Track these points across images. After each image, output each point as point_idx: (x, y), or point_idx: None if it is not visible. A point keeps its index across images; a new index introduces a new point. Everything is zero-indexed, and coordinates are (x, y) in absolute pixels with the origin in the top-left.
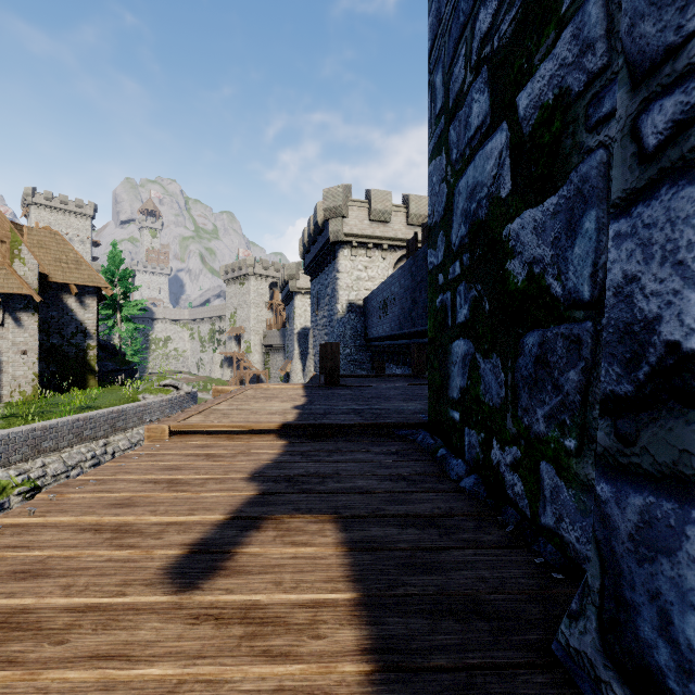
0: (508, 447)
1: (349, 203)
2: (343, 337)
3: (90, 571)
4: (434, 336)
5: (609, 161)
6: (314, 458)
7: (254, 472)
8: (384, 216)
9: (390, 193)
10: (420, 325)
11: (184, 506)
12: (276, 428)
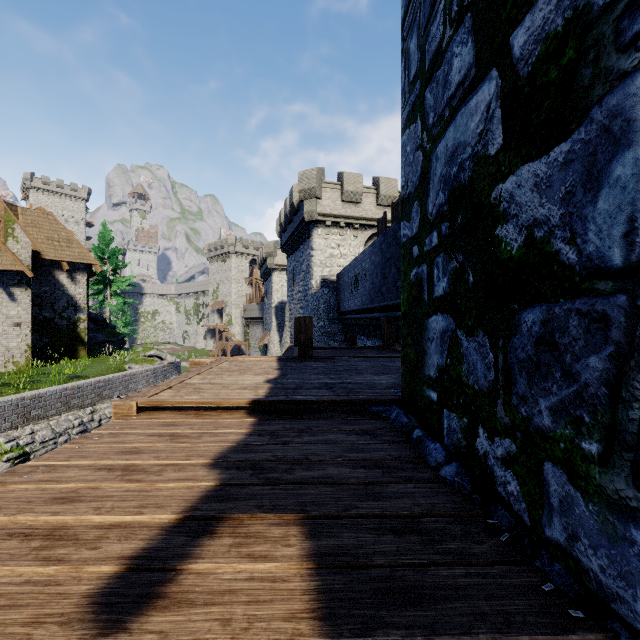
0: (499, 439)
1: (322, 185)
2: (317, 310)
3: None
4: (408, 310)
5: None
6: (283, 439)
7: (218, 457)
8: (356, 197)
9: (361, 176)
10: (390, 299)
11: (133, 501)
12: (246, 404)
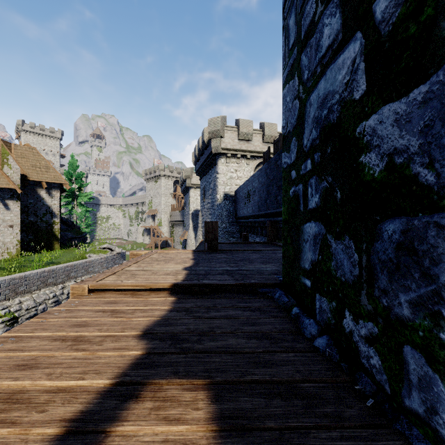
0: (363, 321)
1: (224, 128)
2: (221, 216)
3: None
4: (288, 218)
5: None
6: (195, 315)
7: (145, 329)
8: (248, 137)
9: (252, 122)
10: (273, 208)
11: (78, 368)
12: (168, 287)
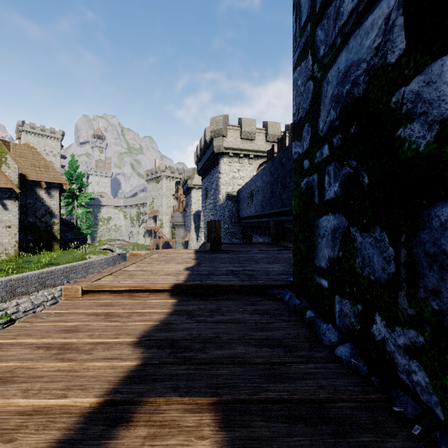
0: (401, 328)
1: (227, 127)
2: (223, 216)
3: None
4: (299, 212)
5: None
6: (198, 319)
7: (142, 335)
8: (251, 136)
9: (254, 120)
10: (277, 208)
11: (60, 383)
12: (168, 288)
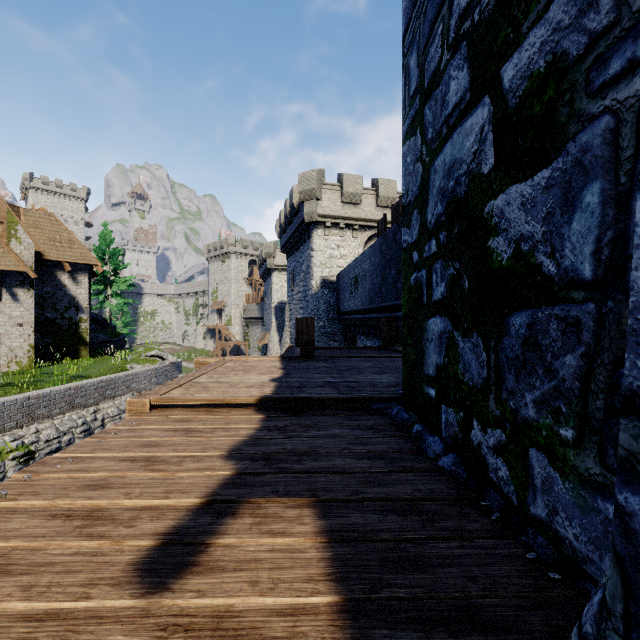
0: (491, 430)
1: (322, 186)
2: (317, 311)
3: (55, 567)
4: (409, 312)
5: (618, 127)
6: (291, 434)
7: (232, 449)
8: (355, 198)
9: (361, 177)
10: (390, 300)
11: (159, 488)
12: (254, 402)
